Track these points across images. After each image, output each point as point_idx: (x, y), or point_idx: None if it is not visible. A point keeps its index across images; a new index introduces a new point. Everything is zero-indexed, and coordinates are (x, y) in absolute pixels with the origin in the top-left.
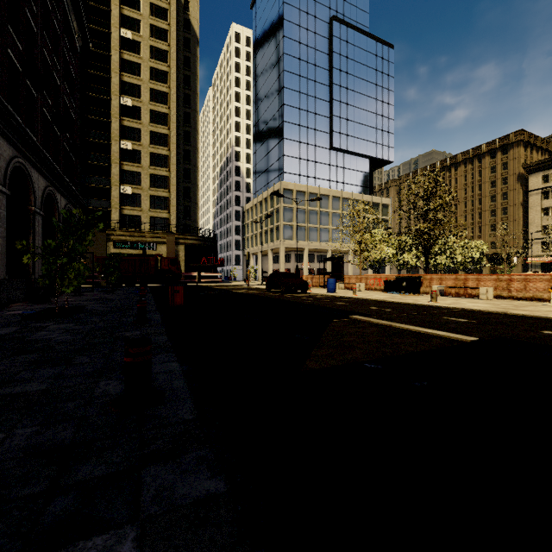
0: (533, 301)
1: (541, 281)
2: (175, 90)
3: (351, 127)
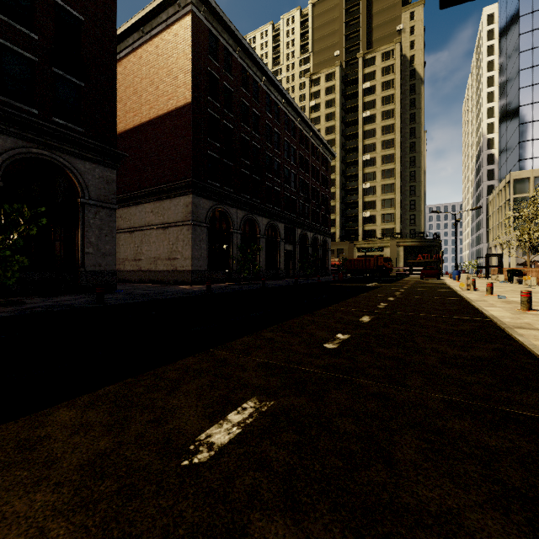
0: None
1: None
2: (399, 134)
3: None
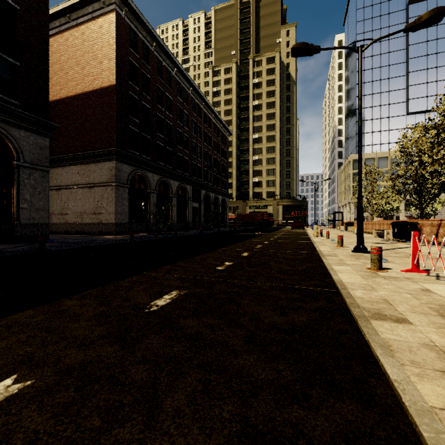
0: (369, 234)
1: (370, 224)
2: (278, 121)
3: (433, 87)
